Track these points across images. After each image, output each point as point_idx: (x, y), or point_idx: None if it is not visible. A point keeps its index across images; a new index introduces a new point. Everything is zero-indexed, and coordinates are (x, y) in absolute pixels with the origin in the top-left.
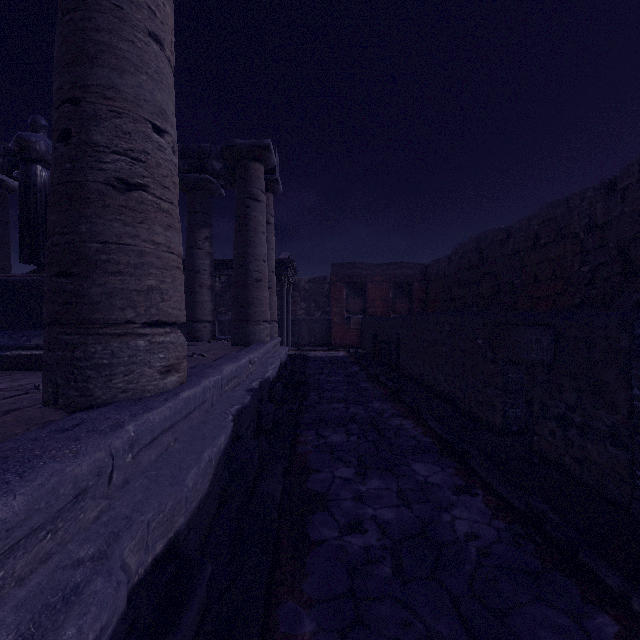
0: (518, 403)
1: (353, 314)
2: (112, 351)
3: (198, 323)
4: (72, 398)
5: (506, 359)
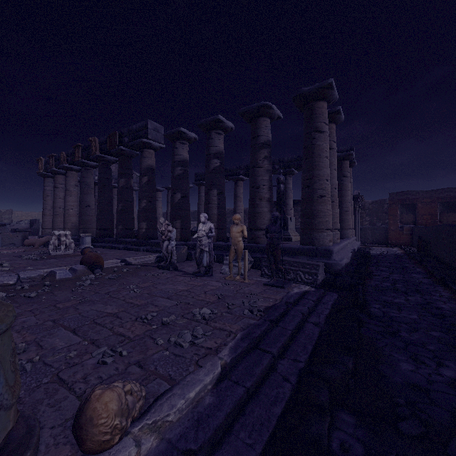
0: None
1: (405, 224)
2: None
3: None
4: None
5: None
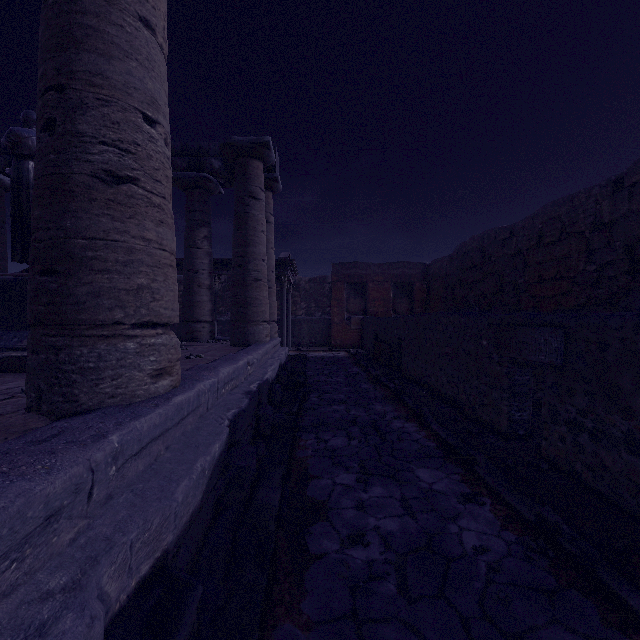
0: (525, 406)
1: (354, 314)
2: (99, 354)
3: (197, 323)
4: (56, 404)
5: (512, 361)
